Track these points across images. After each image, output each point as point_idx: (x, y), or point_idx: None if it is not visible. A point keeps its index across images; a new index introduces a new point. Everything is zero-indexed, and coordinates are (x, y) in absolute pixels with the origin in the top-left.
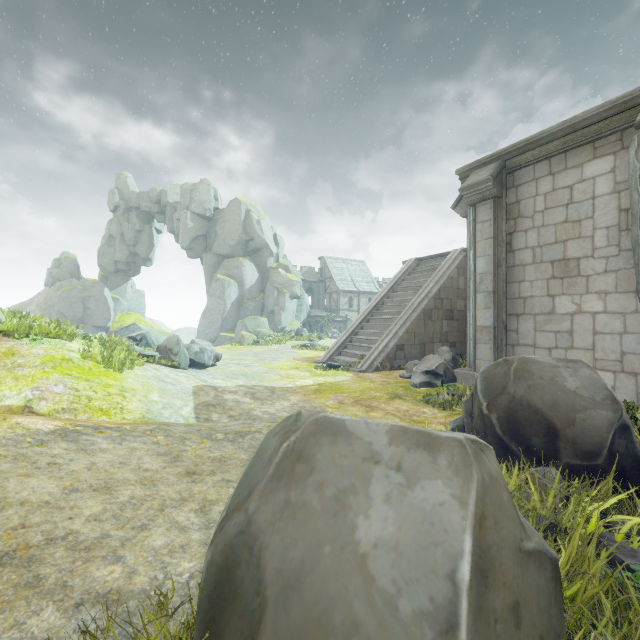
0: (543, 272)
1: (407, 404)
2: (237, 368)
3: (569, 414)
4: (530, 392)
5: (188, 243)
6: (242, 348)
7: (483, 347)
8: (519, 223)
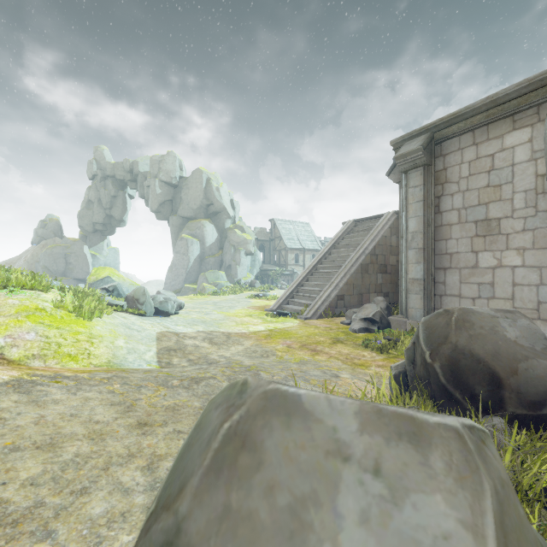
0: (467, 231)
1: (348, 348)
2: (197, 316)
3: (511, 363)
4: (472, 341)
5: (157, 207)
6: (203, 298)
7: (414, 297)
8: (446, 188)
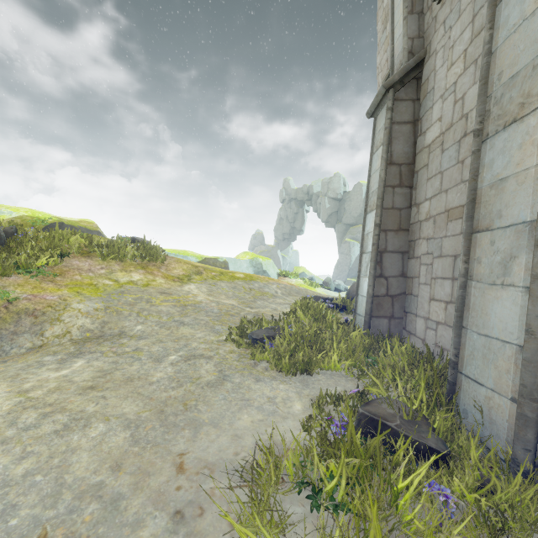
0: None
1: None
2: None
3: None
4: None
5: (326, 218)
6: None
7: None
8: None
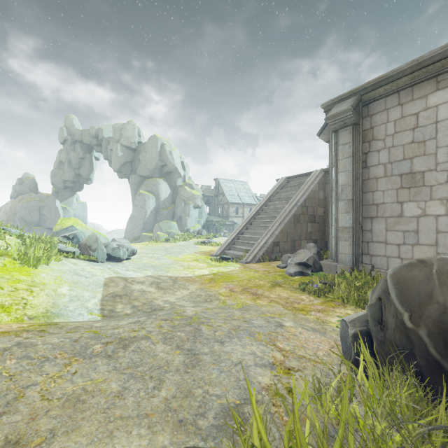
0: (393, 183)
1: (287, 291)
2: (149, 260)
3: None
4: None
5: (118, 167)
6: (156, 244)
7: (344, 243)
8: (373, 145)
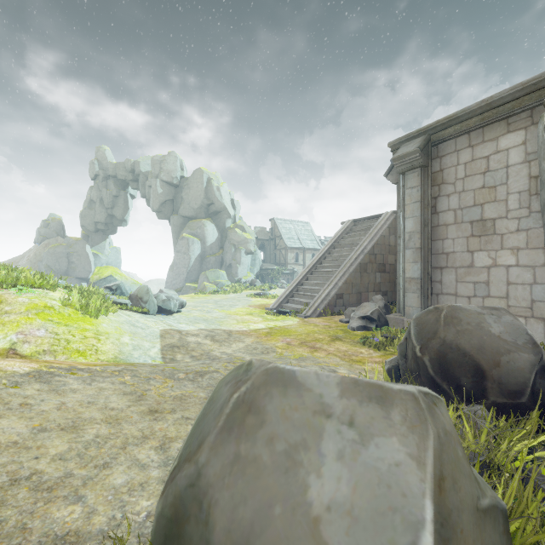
0: (463, 231)
1: (346, 345)
2: (199, 314)
3: (494, 357)
4: (459, 337)
5: (158, 206)
6: (204, 296)
7: (411, 296)
8: (443, 189)
